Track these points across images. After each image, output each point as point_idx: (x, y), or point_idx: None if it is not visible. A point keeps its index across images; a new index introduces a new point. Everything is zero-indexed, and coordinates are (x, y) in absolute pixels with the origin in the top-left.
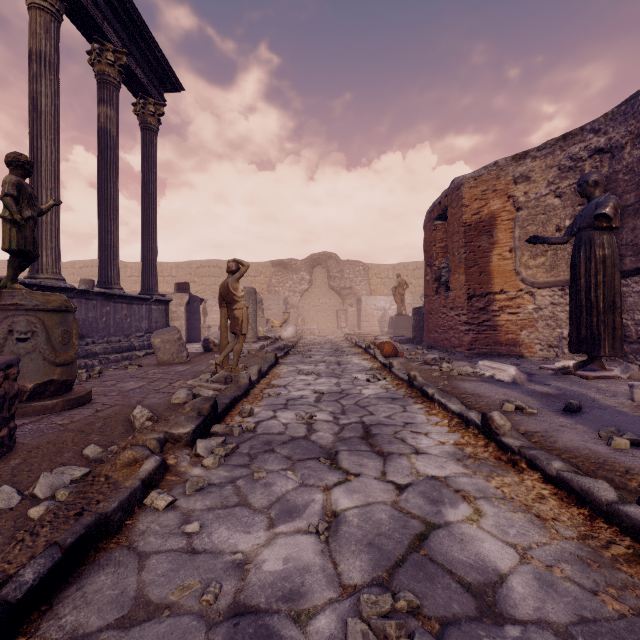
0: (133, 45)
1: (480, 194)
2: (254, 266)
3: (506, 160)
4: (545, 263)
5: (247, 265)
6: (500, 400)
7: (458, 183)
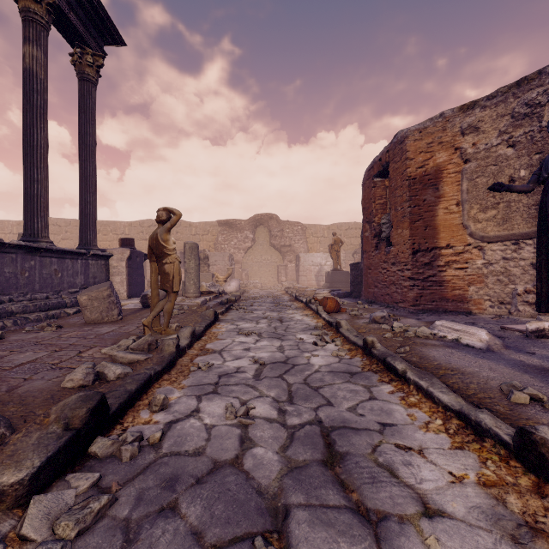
0: None
1: (425, 147)
2: (202, 225)
3: (453, 111)
4: (496, 216)
5: (179, 214)
6: (493, 380)
7: (402, 136)
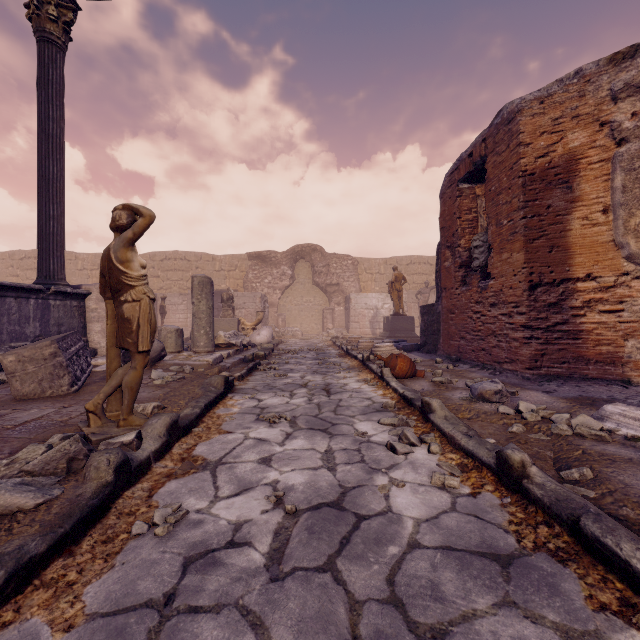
0: None
1: (550, 124)
2: (228, 259)
3: (598, 64)
4: None
5: (149, 214)
6: None
7: (511, 112)
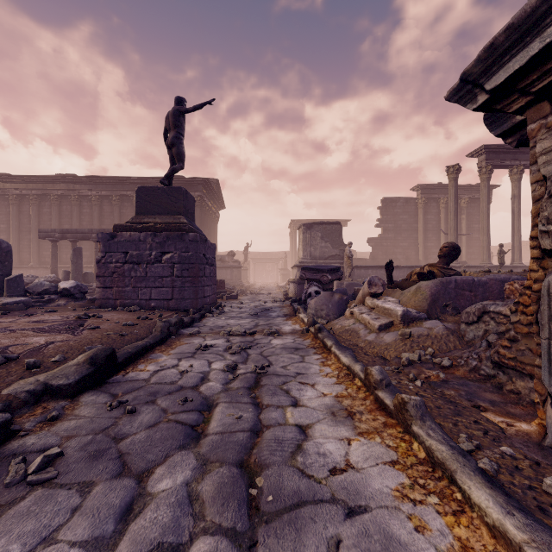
0: None
1: None
2: None
3: None
4: None
5: None
6: None
7: None
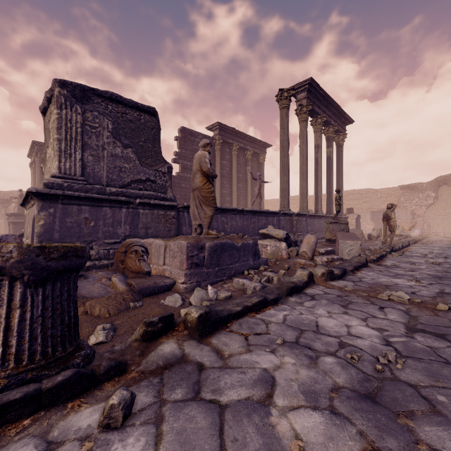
0: (337, 119)
1: None
2: (385, 191)
3: None
4: None
5: (396, 205)
6: None
7: None
